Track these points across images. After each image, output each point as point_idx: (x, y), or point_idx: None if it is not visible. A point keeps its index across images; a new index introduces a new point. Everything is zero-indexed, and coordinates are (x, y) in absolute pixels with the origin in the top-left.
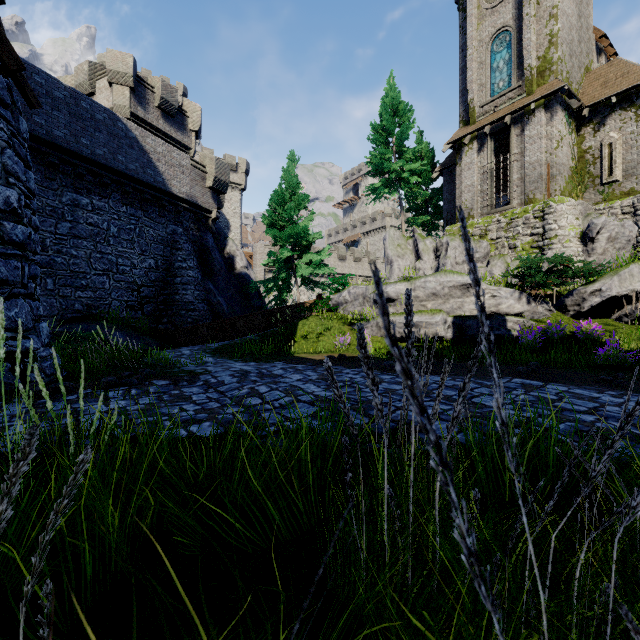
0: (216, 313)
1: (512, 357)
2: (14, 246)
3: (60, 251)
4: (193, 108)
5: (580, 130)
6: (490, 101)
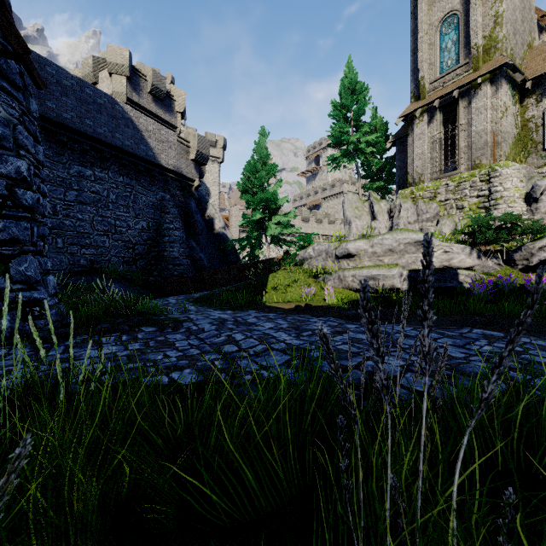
0: (198, 267)
1: (466, 307)
2: (24, 209)
3: (68, 215)
4: (179, 93)
5: (523, 101)
6: (439, 78)
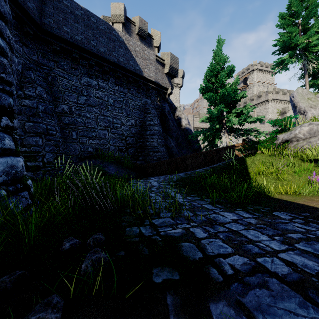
0: (171, 154)
1: None
2: None
3: (80, 114)
4: (156, 33)
5: None
6: None
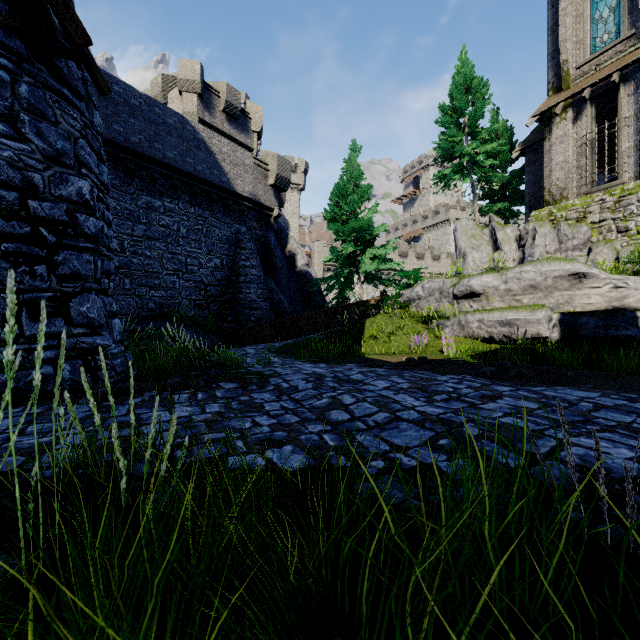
0: (278, 312)
1: None
2: (86, 239)
3: (136, 252)
4: (255, 109)
5: None
6: (590, 59)
